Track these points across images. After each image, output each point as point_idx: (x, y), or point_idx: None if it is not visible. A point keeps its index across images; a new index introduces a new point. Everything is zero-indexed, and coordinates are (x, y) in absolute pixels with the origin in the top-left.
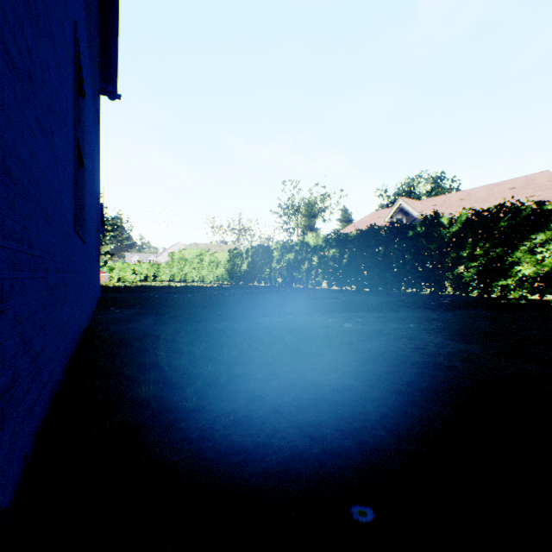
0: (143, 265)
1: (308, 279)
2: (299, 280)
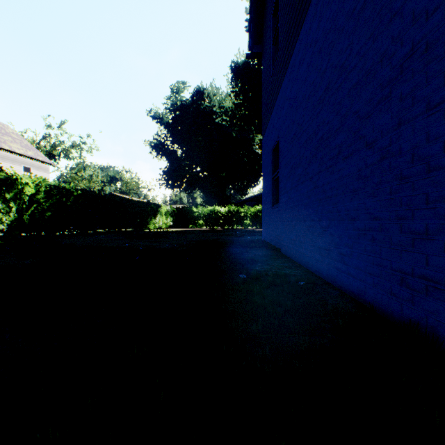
0: None
1: None
2: None
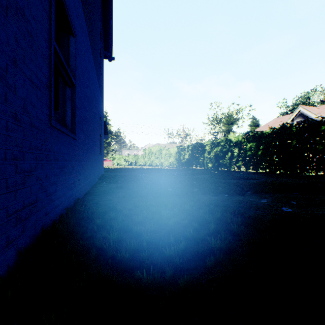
0: (129, 156)
1: (230, 164)
2: (224, 165)
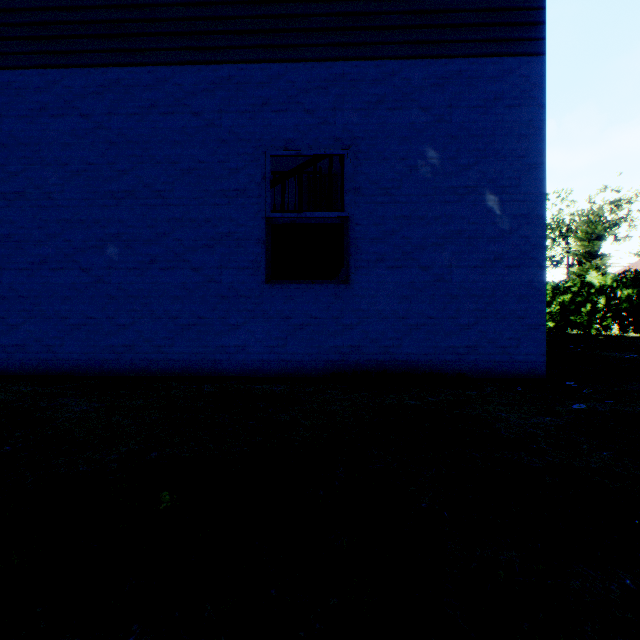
0: None
1: (590, 323)
2: (577, 325)
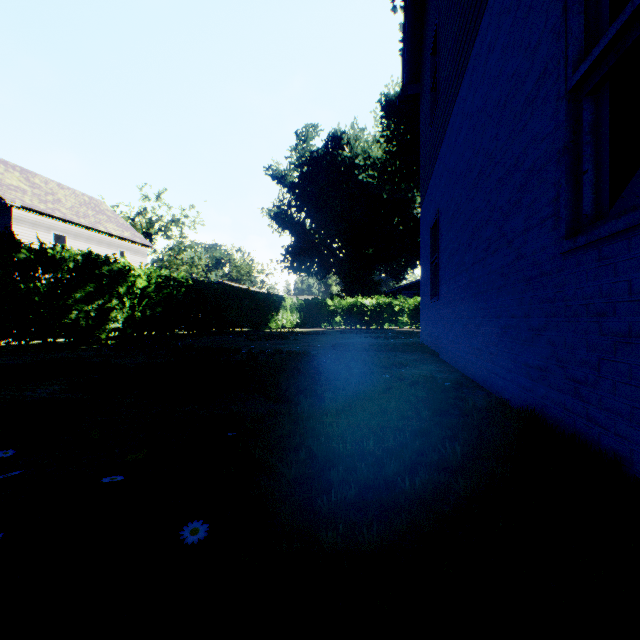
0: None
1: None
2: None
